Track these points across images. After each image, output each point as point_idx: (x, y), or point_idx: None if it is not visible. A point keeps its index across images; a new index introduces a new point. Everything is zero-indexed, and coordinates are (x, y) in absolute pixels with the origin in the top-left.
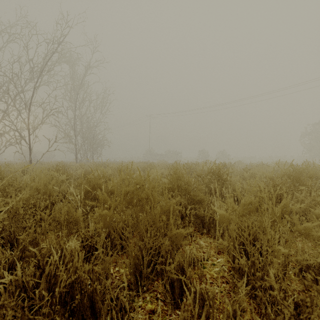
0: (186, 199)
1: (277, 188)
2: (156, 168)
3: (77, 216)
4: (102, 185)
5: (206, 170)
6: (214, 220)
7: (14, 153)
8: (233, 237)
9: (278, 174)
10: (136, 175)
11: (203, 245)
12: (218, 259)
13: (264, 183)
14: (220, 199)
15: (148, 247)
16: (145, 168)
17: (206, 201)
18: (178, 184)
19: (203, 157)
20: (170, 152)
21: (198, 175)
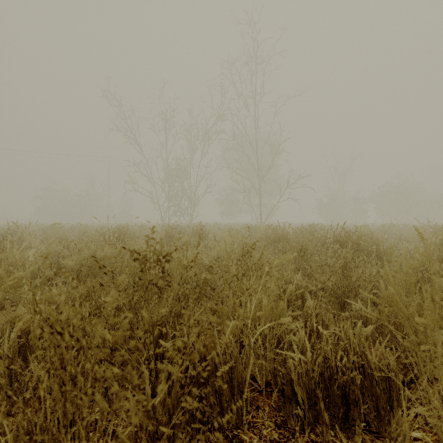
0: None
1: None
2: None
3: None
4: None
5: None
6: None
7: None
8: None
9: None
10: None
11: None
12: None
13: None
14: None
15: None
16: None
17: None
18: None
19: None
20: None
21: None
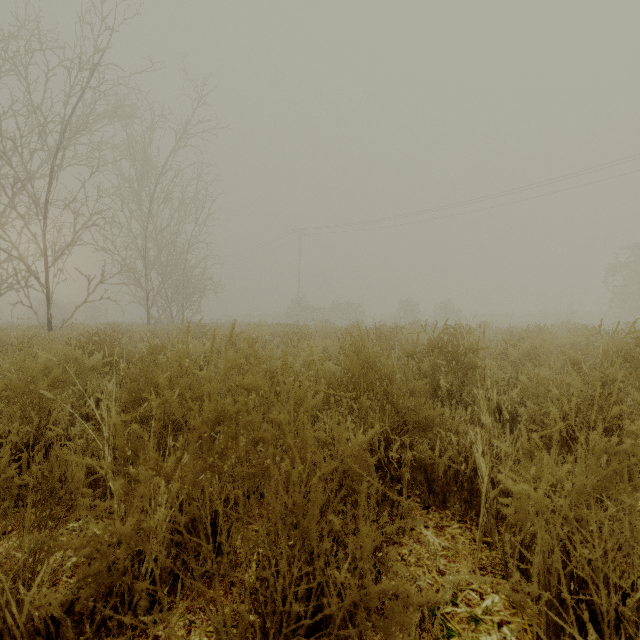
0: (386, 418)
1: (613, 389)
2: (312, 339)
3: (76, 484)
4: (175, 383)
5: (420, 341)
6: (460, 473)
7: (13, 305)
8: (542, 553)
9: (614, 355)
10: (264, 355)
11: (435, 547)
12: (485, 599)
13: (581, 378)
14: (463, 412)
15: (282, 611)
16: (288, 337)
17: (438, 424)
18: (365, 379)
19: (407, 315)
20: (340, 304)
21: (406, 355)
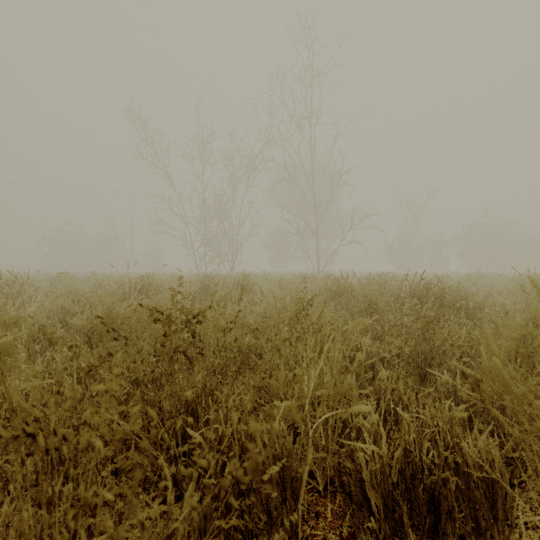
0: None
1: None
2: None
3: None
4: None
5: None
6: None
7: None
8: None
9: None
10: None
11: None
12: None
13: None
14: None
15: None
16: None
17: None
18: None
19: None
20: None
21: None
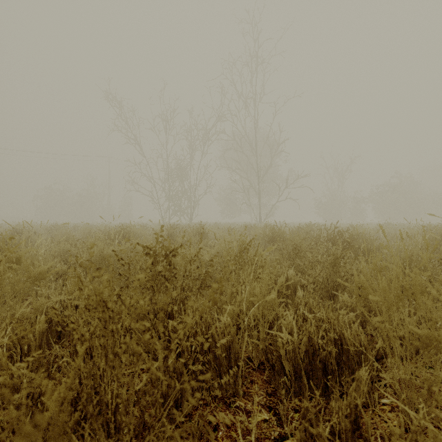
0: None
1: None
2: None
3: None
4: None
5: None
6: None
7: None
8: None
9: None
10: None
11: None
12: None
13: None
14: None
15: None
16: None
17: None
18: None
19: None
20: None
21: None
